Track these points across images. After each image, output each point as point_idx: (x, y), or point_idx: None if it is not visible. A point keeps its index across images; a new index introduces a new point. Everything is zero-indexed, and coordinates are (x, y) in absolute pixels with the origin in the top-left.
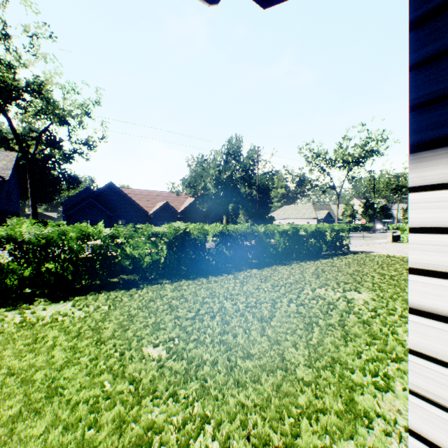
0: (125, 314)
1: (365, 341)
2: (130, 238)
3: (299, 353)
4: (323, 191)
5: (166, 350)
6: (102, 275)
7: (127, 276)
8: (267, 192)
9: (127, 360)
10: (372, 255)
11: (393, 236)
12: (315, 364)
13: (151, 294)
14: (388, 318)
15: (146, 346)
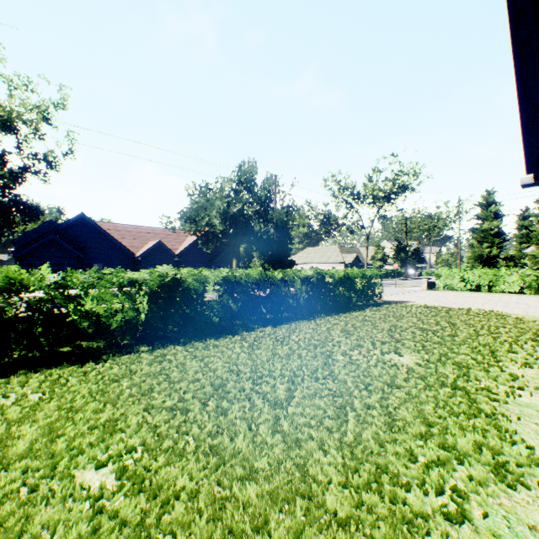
0: (64, 408)
1: (418, 432)
2: (90, 288)
3: (329, 460)
4: (350, 231)
5: (115, 474)
6: (43, 343)
7: (87, 343)
8: (287, 231)
9: (39, 504)
10: (408, 305)
11: (428, 283)
12: (354, 481)
13: (117, 370)
14: (441, 391)
15: (84, 468)
